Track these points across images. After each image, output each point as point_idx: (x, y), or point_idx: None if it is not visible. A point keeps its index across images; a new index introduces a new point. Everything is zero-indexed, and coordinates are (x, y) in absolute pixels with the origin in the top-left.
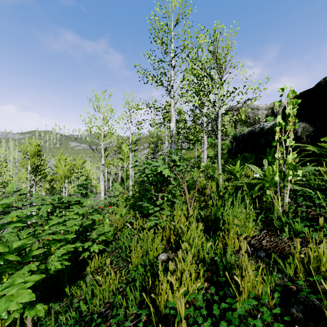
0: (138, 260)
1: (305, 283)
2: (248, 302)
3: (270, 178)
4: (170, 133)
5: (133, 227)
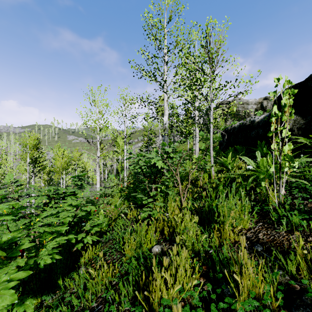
0: (131, 252)
1: (309, 282)
2: (248, 302)
3: (263, 170)
4: (164, 126)
5: (127, 218)
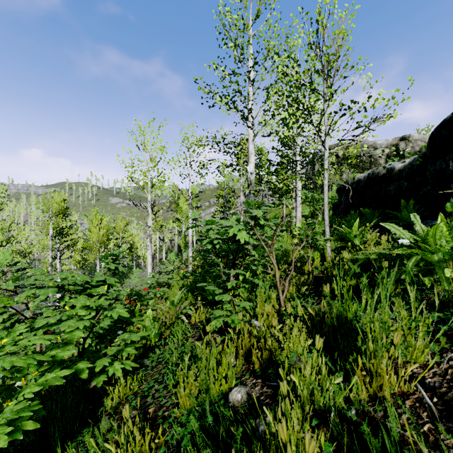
0: (191, 399)
1: None
2: None
3: (432, 246)
4: (248, 179)
5: (191, 322)
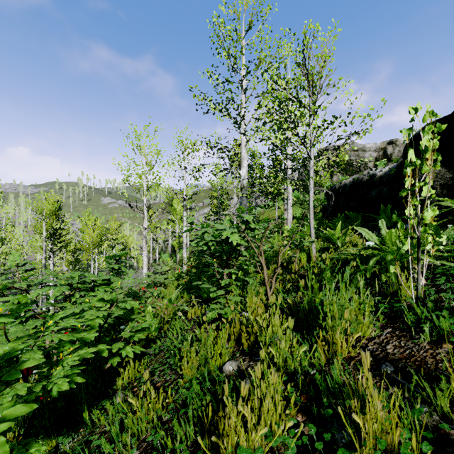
0: (192, 371)
1: None
2: None
3: (391, 247)
4: (241, 183)
5: (187, 318)
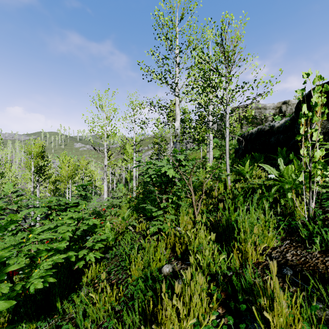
0: (138, 272)
1: None
2: None
3: (287, 179)
4: (175, 132)
5: (136, 231)
